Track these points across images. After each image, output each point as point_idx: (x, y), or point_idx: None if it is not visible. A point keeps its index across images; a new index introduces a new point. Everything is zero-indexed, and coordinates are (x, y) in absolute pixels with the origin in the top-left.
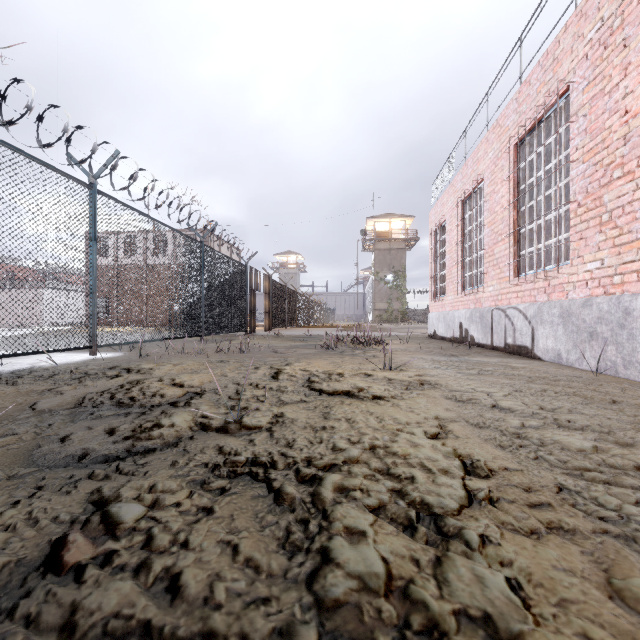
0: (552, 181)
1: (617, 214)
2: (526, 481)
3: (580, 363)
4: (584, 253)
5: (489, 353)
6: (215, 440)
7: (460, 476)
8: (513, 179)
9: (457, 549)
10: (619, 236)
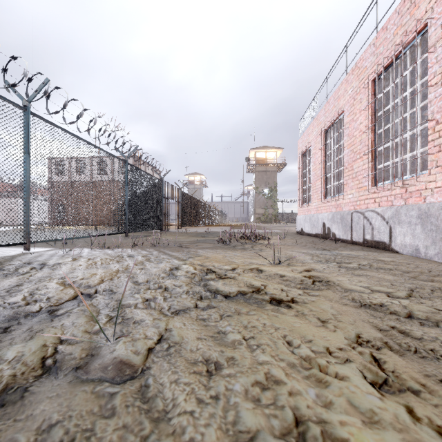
0: (408, 106)
1: None
2: None
3: (440, 257)
4: None
5: (352, 247)
6: (56, 402)
7: None
8: (371, 108)
9: None
10: None
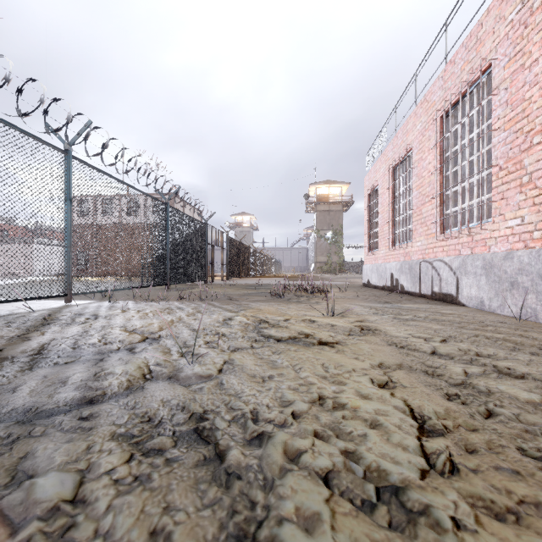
0: (475, 148)
1: (537, 176)
2: (485, 440)
3: (502, 309)
4: (505, 211)
5: (418, 300)
6: (166, 390)
7: (415, 434)
8: (439, 147)
9: (428, 538)
10: (539, 196)
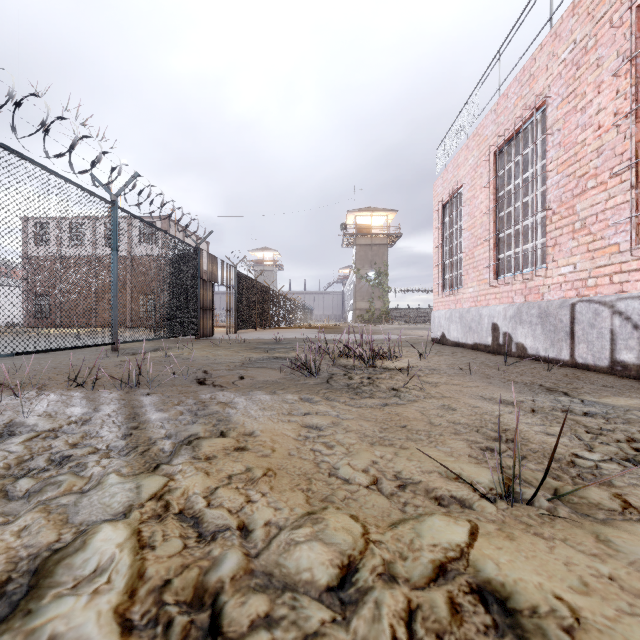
0: None
1: None
2: None
3: None
4: None
5: (599, 381)
6: None
7: None
8: (634, 68)
9: None
10: None
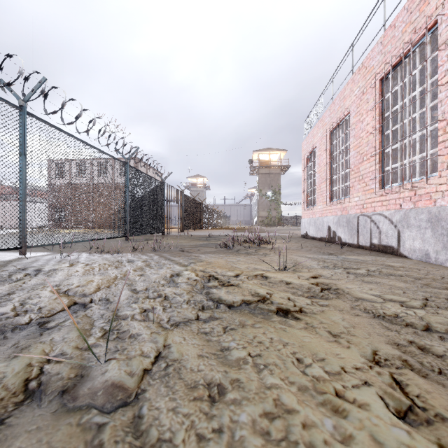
0: (417, 106)
1: None
2: None
3: None
4: None
5: (359, 251)
6: (35, 437)
7: None
8: (378, 108)
9: None
10: None
